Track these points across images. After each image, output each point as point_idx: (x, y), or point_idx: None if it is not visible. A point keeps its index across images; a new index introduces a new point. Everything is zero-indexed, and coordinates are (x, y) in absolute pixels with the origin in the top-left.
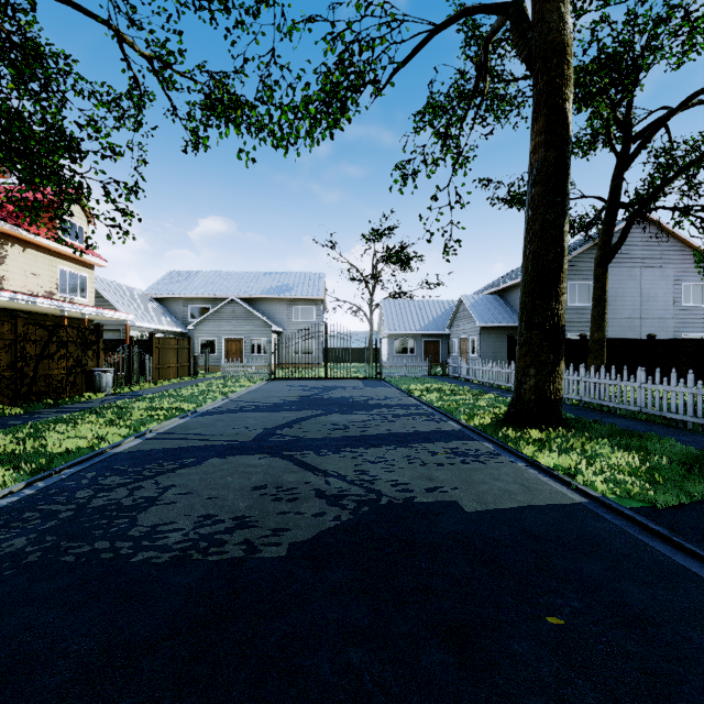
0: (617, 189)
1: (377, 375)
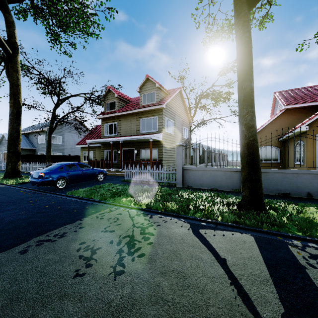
0: (54, 113)
1: None
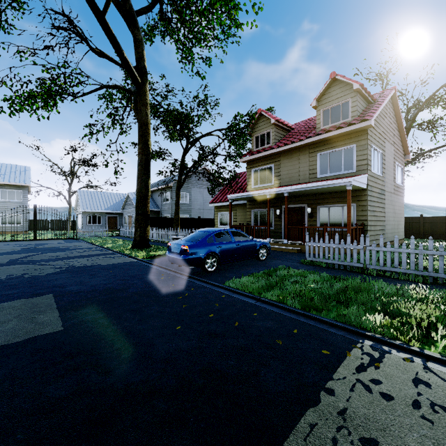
0: (183, 162)
1: (75, 237)
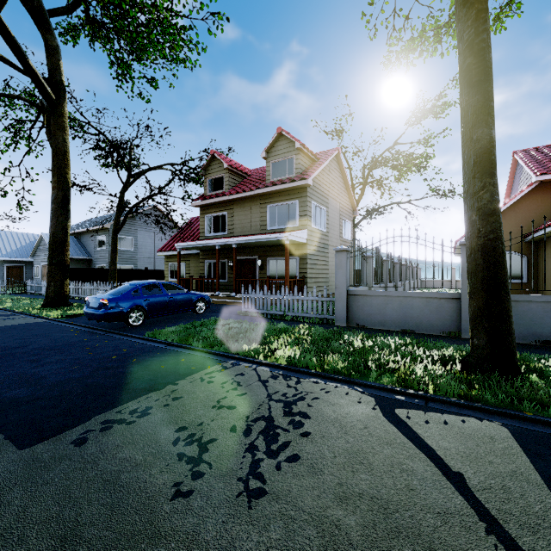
0: (122, 199)
1: None
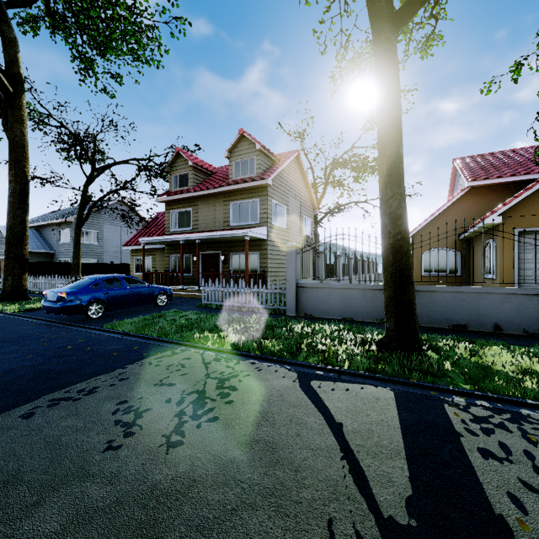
0: (85, 193)
1: None
